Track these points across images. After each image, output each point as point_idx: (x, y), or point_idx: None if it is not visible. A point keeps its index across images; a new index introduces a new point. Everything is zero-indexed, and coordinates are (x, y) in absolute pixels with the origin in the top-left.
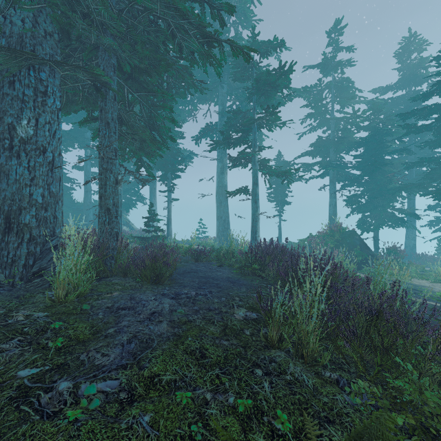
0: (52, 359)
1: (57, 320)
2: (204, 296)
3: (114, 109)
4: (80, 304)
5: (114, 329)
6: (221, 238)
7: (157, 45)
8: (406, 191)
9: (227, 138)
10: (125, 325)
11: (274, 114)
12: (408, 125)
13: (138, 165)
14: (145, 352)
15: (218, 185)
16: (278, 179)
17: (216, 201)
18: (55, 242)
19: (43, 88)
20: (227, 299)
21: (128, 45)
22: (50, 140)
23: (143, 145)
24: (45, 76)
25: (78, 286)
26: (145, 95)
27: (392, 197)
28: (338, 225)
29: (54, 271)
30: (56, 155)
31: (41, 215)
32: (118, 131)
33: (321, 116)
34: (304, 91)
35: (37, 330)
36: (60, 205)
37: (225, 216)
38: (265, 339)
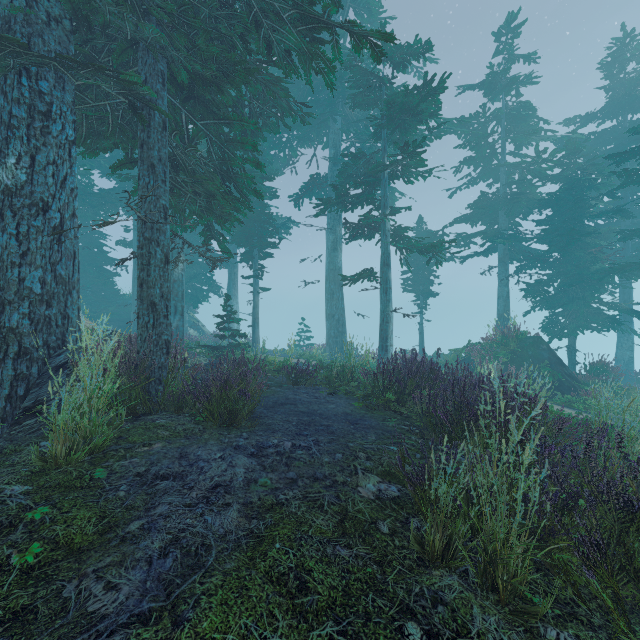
0: (8, 596)
1: (42, 503)
2: (306, 451)
3: (162, 143)
4: (92, 469)
5: (141, 524)
6: (333, 346)
7: (232, 42)
8: (621, 274)
9: (343, 195)
10: (162, 514)
11: (416, 156)
12: (626, 170)
13: (207, 236)
14: (190, 580)
15: (329, 268)
16: (419, 258)
17: (326, 292)
18: (64, 357)
19: (44, 106)
20: (344, 456)
21: (184, 37)
22: (56, 192)
23: (211, 202)
24: (47, 86)
25: (91, 434)
26: (214, 123)
27: (598, 284)
28: (515, 328)
29: (60, 405)
30: (68, 216)
31: (40, 313)
32: (171, 181)
33: (485, 161)
34: (460, 125)
35: (1, 524)
36: (74, 298)
37: (339, 314)
38: (419, 545)
